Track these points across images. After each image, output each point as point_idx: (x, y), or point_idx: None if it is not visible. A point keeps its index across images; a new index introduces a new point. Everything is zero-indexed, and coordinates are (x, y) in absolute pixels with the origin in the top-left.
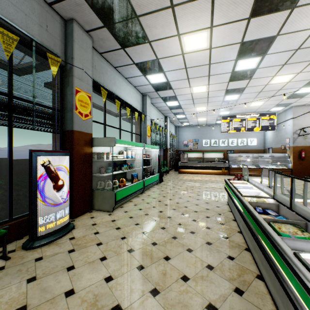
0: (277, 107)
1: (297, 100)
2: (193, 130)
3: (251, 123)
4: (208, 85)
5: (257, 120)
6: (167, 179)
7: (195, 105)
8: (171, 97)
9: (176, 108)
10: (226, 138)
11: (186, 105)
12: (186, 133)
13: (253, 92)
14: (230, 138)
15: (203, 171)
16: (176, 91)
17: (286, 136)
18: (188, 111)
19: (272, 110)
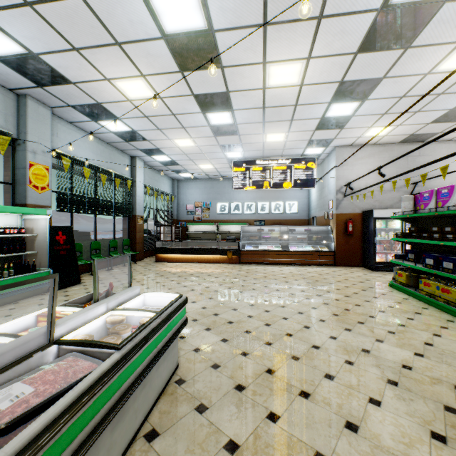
0: (313, 147)
1: (336, 132)
2: (203, 186)
3: (279, 175)
4: (146, 79)
5: (288, 170)
6: (99, 278)
7: (166, 133)
8: (93, 106)
9: (136, 139)
10: (254, 200)
11: (147, 132)
12: (191, 191)
13: (251, 107)
14: (259, 200)
15: (198, 257)
16: (88, 91)
17: (329, 198)
18: (165, 147)
19: (309, 152)
